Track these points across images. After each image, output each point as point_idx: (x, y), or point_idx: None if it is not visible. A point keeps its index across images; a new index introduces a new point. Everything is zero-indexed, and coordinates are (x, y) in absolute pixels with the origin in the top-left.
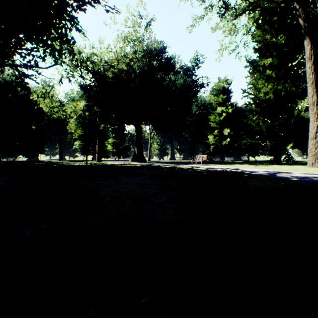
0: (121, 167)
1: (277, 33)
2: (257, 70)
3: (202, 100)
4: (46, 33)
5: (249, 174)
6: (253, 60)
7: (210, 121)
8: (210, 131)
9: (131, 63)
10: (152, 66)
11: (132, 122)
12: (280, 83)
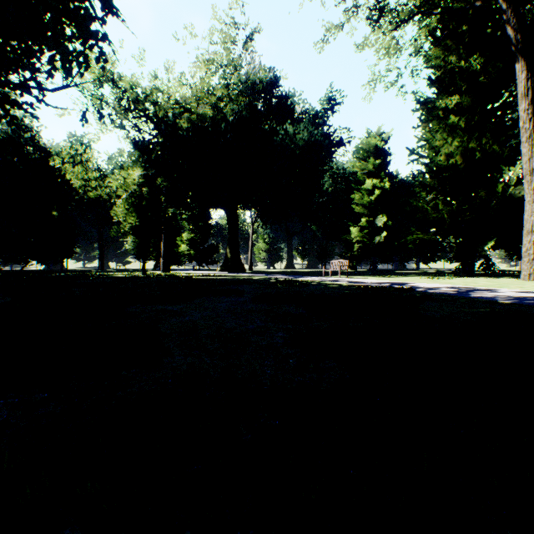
0: (203, 281)
1: (467, 52)
2: (434, 116)
3: (340, 167)
4: (47, 13)
5: (424, 292)
6: (427, 99)
7: (354, 203)
8: (354, 220)
9: (221, 104)
10: (256, 110)
11: (222, 205)
12: (474, 138)
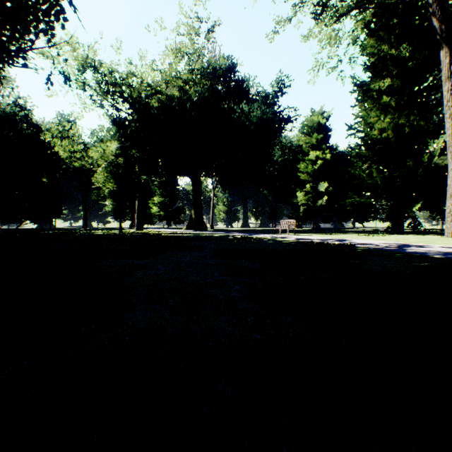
0: (171, 238)
1: (397, 42)
2: (369, 97)
3: (288, 141)
4: None
5: (363, 248)
6: (363, 82)
7: (300, 171)
8: (300, 186)
9: (186, 87)
10: (216, 92)
11: (187, 173)
12: (403, 115)
